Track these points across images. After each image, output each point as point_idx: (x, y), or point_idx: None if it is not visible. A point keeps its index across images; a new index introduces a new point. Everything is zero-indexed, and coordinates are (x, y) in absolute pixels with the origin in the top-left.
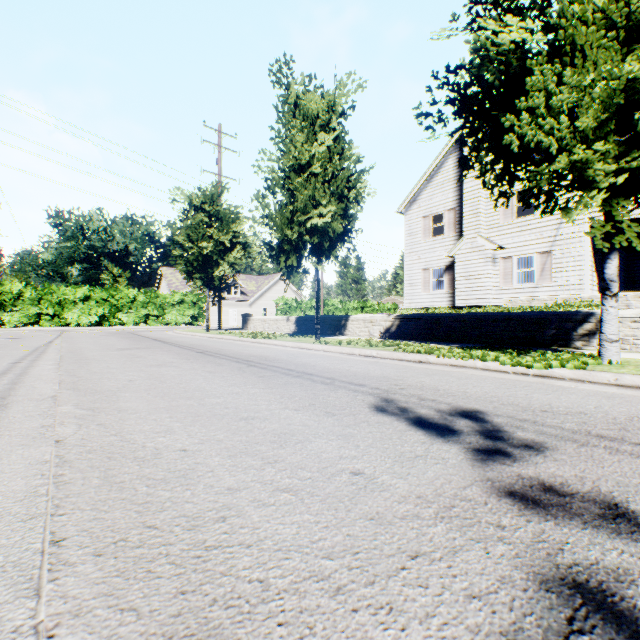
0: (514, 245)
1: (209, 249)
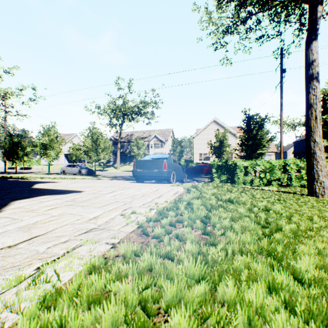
0: None
1: None
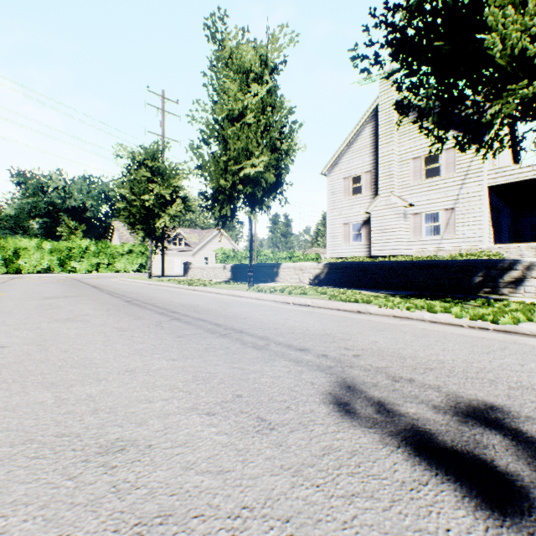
0: (422, 203)
1: (151, 202)
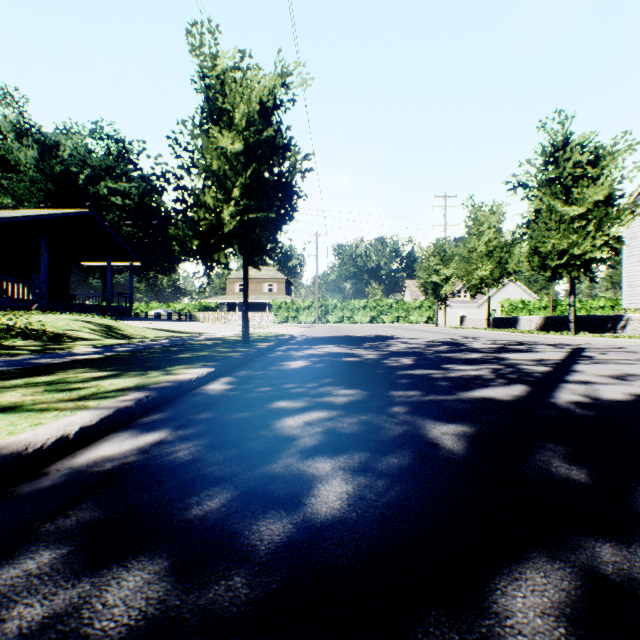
0: None
1: (436, 278)
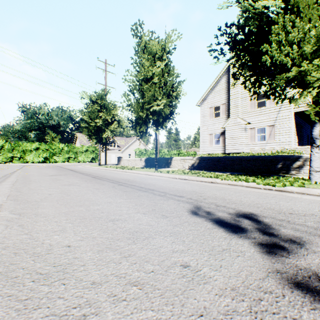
0: (255, 122)
1: (100, 123)
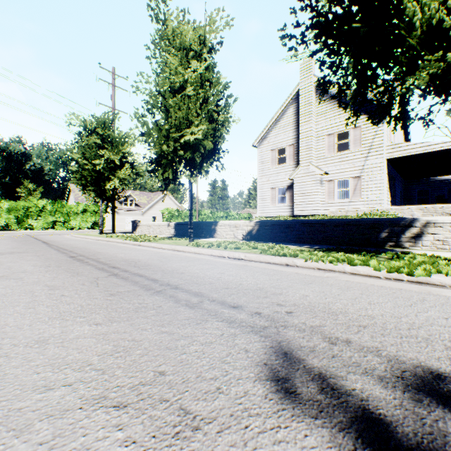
0: (335, 171)
1: (101, 166)
